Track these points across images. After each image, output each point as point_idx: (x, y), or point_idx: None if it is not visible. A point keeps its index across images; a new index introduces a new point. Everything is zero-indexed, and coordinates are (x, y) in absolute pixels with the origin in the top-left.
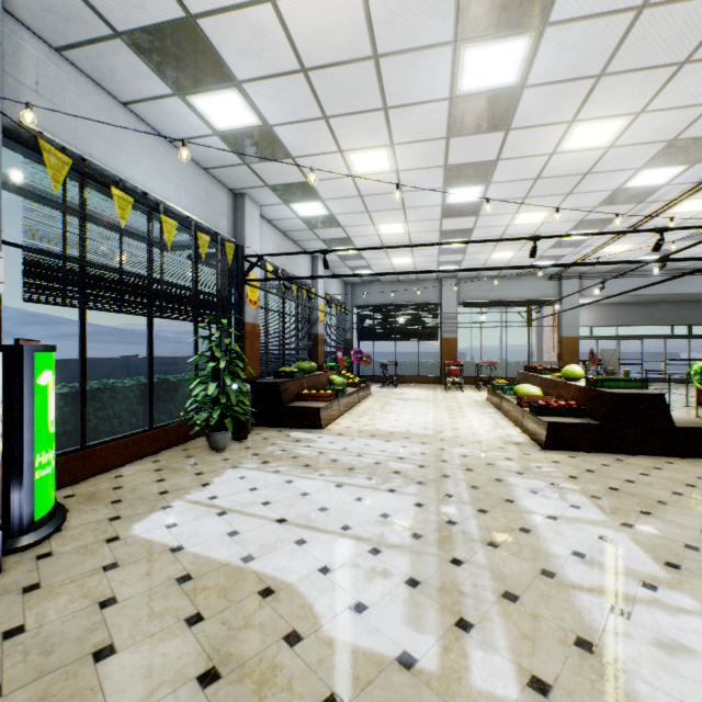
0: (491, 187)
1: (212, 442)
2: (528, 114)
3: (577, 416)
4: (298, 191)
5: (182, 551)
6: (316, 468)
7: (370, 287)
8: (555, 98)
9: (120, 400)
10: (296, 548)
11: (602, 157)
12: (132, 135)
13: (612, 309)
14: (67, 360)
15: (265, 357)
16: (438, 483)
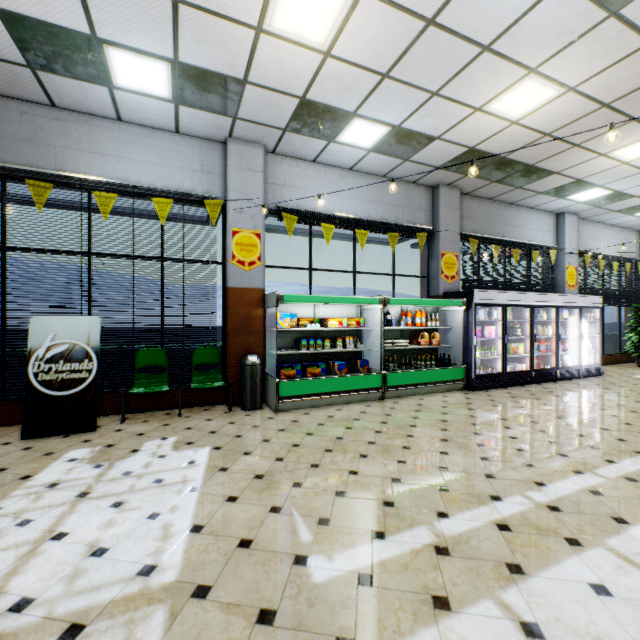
0: None
1: (639, 363)
2: None
3: None
4: None
5: None
6: None
7: None
8: None
9: None
10: None
11: None
12: (598, 232)
13: None
14: None
15: None
16: None
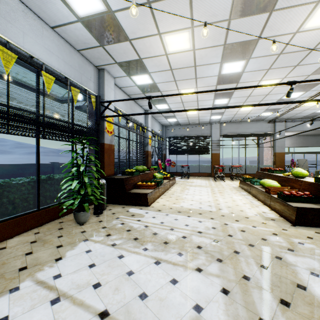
0: (250, 61)
1: (76, 218)
2: None
3: (313, 202)
4: (135, 66)
5: None
6: (142, 242)
7: (175, 128)
8: None
9: (13, 192)
10: None
11: None
12: (20, 16)
13: (300, 138)
14: (20, 164)
15: (118, 163)
16: (233, 260)
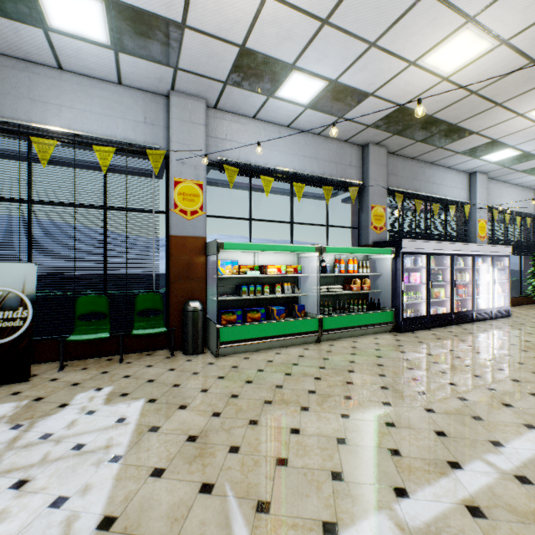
0: None
1: None
2: None
3: None
4: None
5: None
6: None
7: None
8: None
9: None
10: None
11: None
12: (504, 190)
13: None
14: None
15: None
16: None
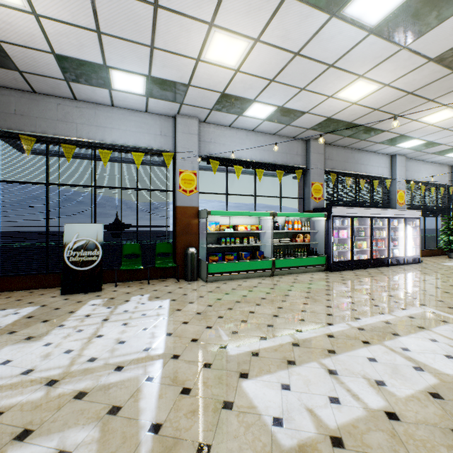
0: None
1: (449, 255)
2: None
3: None
4: None
5: None
6: None
7: None
8: None
9: None
10: None
11: None
12: (421, 167)
13: None
14: None
15: None
16: None
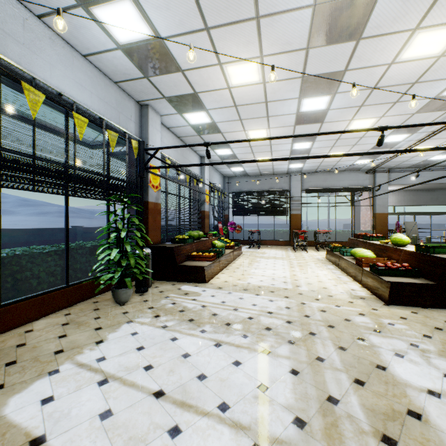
0: (337, 96)
1: (116, 297)
2: (379, 22)
3: (412, 276)
4: (188, 102)
5: (41, 445)
6: (198, 324)
7: (241, 179)
8: (407, 2)
9: (38, 264)
10: (168, 444)
11: (431, 66)
12: (47, 45)
13: (409, 194)
14: (31, 229)
15: (165, 227)
16: (307, 342)
